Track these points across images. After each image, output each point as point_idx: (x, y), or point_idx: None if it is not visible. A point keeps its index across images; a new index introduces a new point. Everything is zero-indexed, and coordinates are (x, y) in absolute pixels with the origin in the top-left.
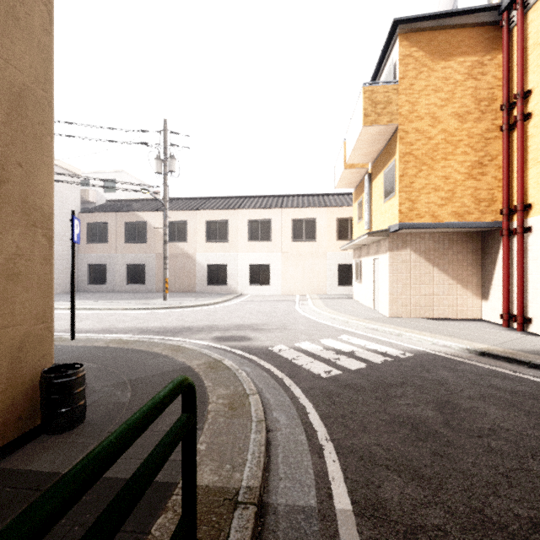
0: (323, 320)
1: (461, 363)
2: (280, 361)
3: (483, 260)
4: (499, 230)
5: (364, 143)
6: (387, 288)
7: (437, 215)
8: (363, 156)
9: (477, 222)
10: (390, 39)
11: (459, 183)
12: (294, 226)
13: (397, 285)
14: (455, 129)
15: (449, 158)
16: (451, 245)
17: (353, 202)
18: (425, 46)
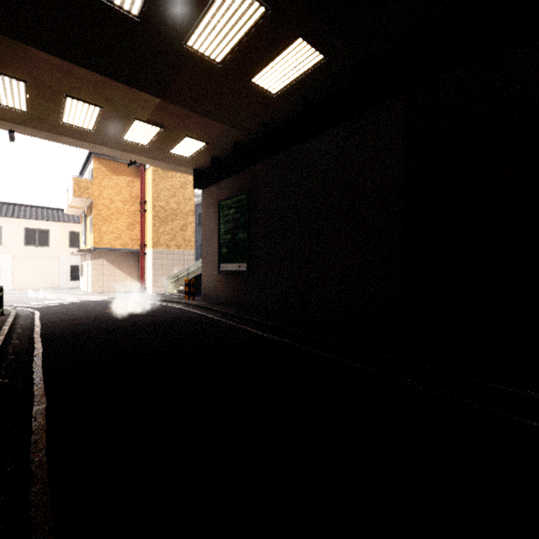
0: (48, 297)
1: (102, 301)
2: (18, 307)
3: (139, 265)
4: (139, 253)
5: (77, 202)
6: (91, 279)
7: (113, 245)
8: (79, 205)
9: (131, 249)
10: (90, 155)
11: (123, 231)
12: (28, 234)
13: (96, 277)
14: (121, 207)
15: (119, 220)
16: (125, 258)
17: (80, 224)
18: (107, 167)
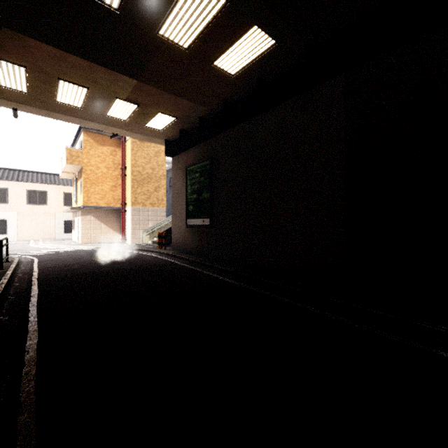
0: (46, 247)
1: (89, 250)
2: (21, 255)
3: (120, 220)
4: (120, 210)
5: (70, 168)
6: (81, 232)
7: (99, 203)
8: (71, 171)
9: (114, 207)
10: (80, 129)
11: (107, 192)
12: (30, 195)
13: (85, 230)
14: (106, 172)
15: (103, 182)
16: (109, 214)
17: (72, 187)
18: (94, 139)
